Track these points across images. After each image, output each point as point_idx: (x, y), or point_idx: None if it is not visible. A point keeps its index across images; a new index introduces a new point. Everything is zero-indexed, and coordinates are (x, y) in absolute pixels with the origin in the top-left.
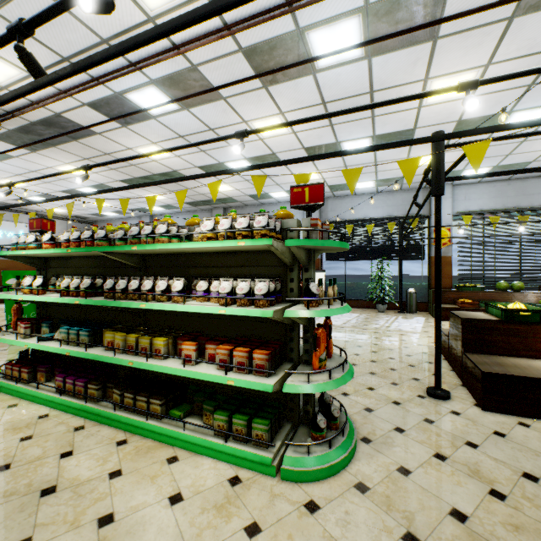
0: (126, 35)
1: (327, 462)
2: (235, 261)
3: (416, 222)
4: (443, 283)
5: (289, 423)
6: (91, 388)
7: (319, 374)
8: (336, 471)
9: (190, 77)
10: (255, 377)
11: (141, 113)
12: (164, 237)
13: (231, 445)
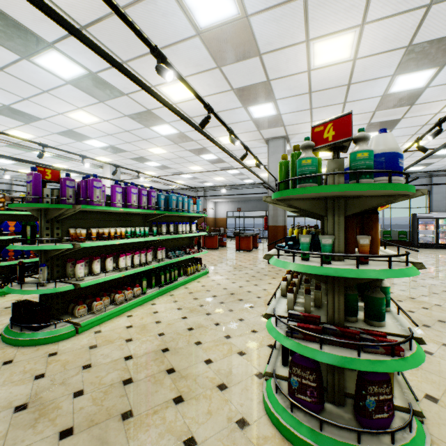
0: None
1: None
2: None
3: None
4: None
5: None
6: None
7: None
8: None
9: None
10: None
11: None
12: None
13: None
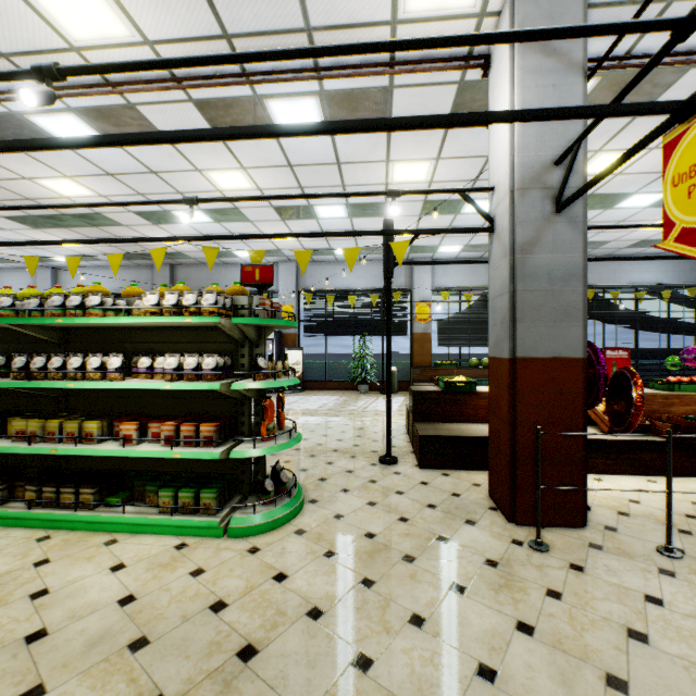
0: (37, 56)
1: (272, 518)
2: (183, 337)
3: (399, 296)
4: (424, 361)
5: (240, 494)
6: None
7: (268, 442)
8: (280, 524)
9: (126, 114)
10: (203, 449)
11: None
12: (98, 309)
13: (177, 517)
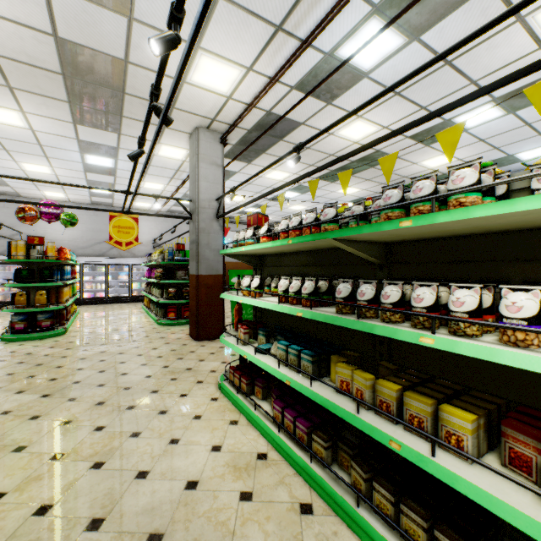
0: None
1: None
2: None
3: None
4: None
5: None
6: (316, 441)
7: None
8: None
9: None
10: None
11: (351, 75)
12: (473, 193)
13: None
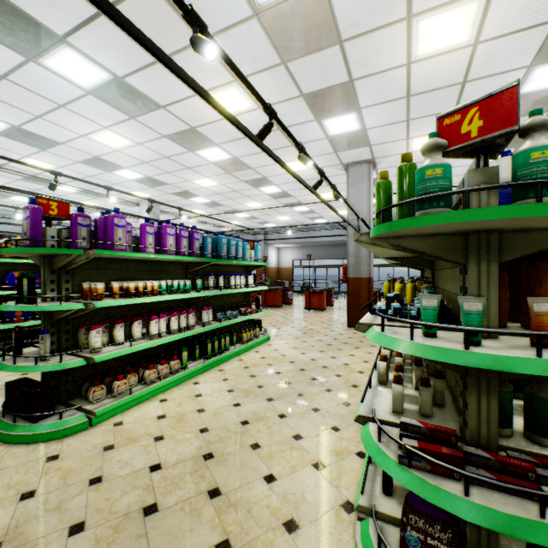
0: None
1: None
2: None
3: None
4: None
5: None
6: None
7: None
8: None
9: None
10: None
11: None
12: None
13: None
